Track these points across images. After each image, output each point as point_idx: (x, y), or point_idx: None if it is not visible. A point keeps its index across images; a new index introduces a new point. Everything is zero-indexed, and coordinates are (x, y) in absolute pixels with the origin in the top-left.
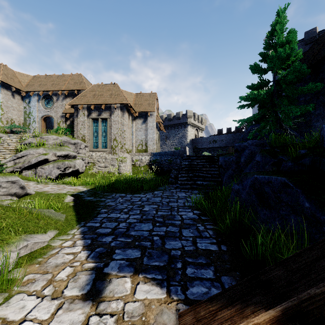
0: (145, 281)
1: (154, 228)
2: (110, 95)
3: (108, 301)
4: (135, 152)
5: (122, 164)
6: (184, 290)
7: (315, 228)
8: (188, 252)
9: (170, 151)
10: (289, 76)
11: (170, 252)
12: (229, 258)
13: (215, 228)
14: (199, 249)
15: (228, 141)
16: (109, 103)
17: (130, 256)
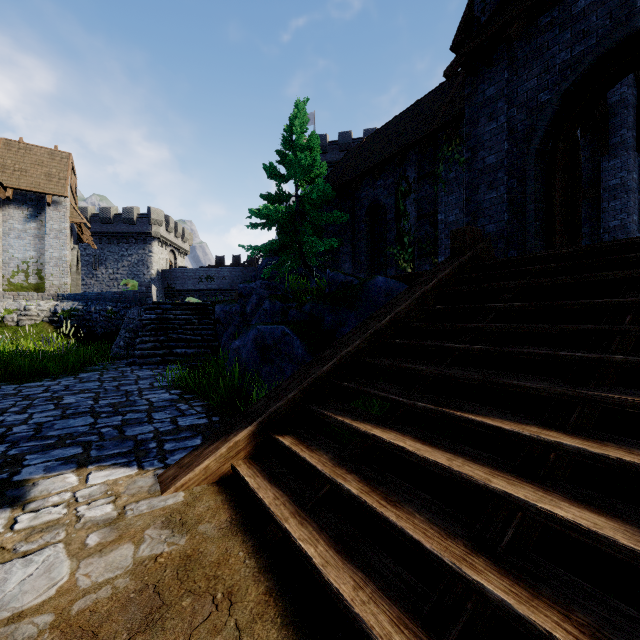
0: (102, 469)
1: (97, 420)
2: None
3: (42, 499)
4: (2, 289)
5: None
6: (163, 461)
7: None
8: (166, 432)
9: (113, 292)
10: (315, 194)
11: (137, 437)
12: (222, 425)
13: (205, 404)
14: (181, 426)
15: (234, 280)
16: None
17: (62, 455)
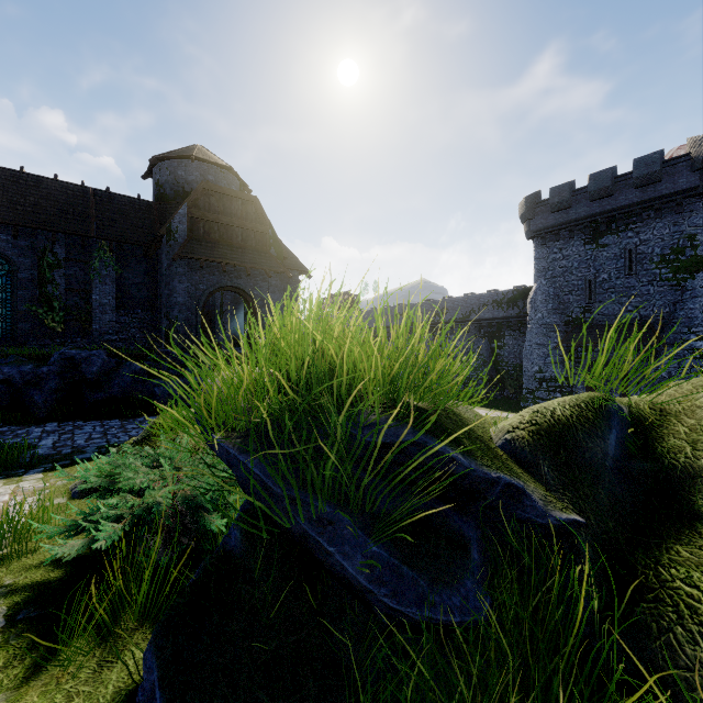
0: None
1: None
2: None
3: None
4: None
5: None
6: None
7: None
8: None
9: None
10: None
11: None
12: None
13: None
14: None
15: None
16: None
17: None
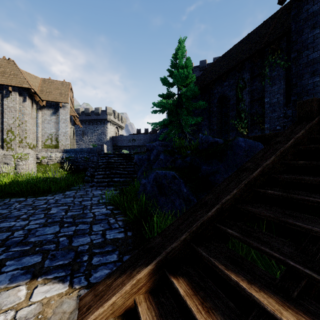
0: (46, 282)
1: (61, 229)
2: (2, 72)
3: None
4: (41, 147)
5: (21, 162)
6: (88, 278)
7: (188, 206)
8: (96, 244)
9: (87, 148)
10: (188, 93)
11: (78, 249)
12: (133, 241)
13: (125, 219)
14: (107, 239)
15: (145, 140)
16: (0, 83)
17: (27, 264)
